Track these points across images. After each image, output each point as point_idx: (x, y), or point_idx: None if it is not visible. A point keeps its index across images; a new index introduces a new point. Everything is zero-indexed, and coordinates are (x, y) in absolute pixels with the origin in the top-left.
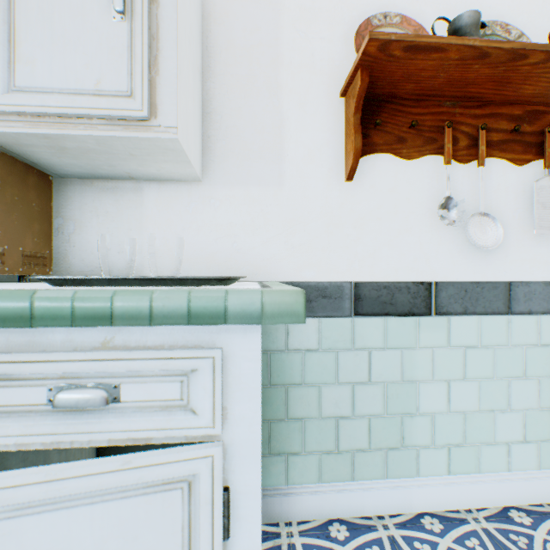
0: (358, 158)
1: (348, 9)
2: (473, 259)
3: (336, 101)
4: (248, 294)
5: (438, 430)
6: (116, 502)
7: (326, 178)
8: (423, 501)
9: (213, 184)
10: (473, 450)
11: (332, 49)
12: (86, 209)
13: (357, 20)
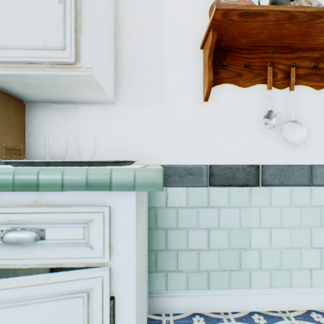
0: (211, 87)
1: None
2: (287, 150)
3: (197, 52)
4: (126, 171)
5: (263, 259)
6: (40, 304)
7: (191, 100)
8: (253, 304)
9: (121, 105)
10: (286, 273)
11: (195, 19)
12: (46, 121)
13: (211, 0)
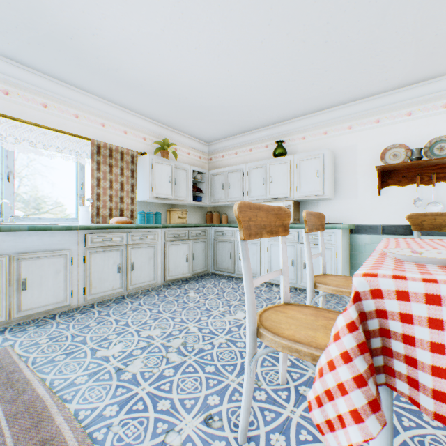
0: (379, 191)
1: (379, 145)
2: None
3: (374, 173)
4: (339, 225)
5: None
6: None
7: (371, 195)
8: None
9: (336, 200)
10: None
11: (373, 158)
12: (305, 208)
13: (382, 148)
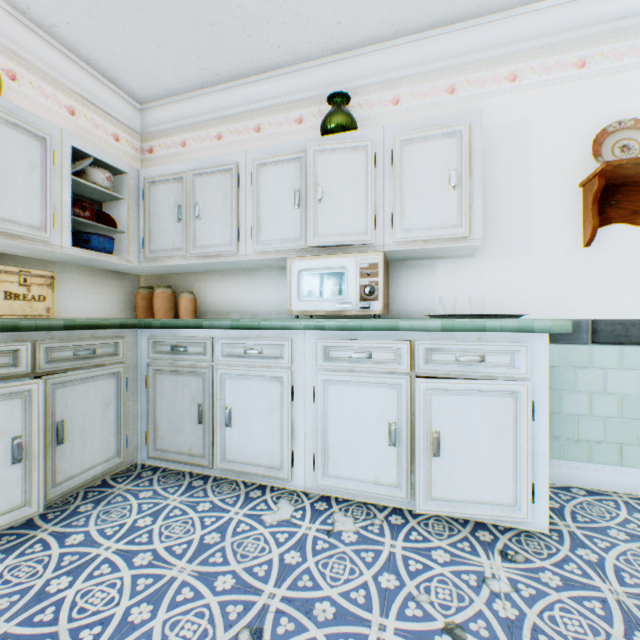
0: (595, 233)
1: (585, 123)
2: None
3: (574, 191)
4: (543, 320)
5: None
6: (487, 397)
7: (565, 246)
8: None
9: (479, 257)
10: None
11: (570, 155)
12: (401, 278)
13: (593, 129)
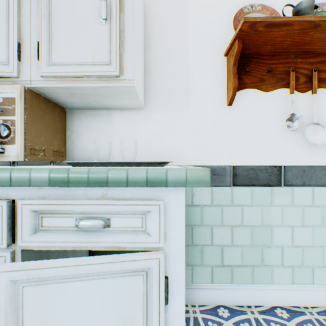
0: (235, 92)
1: (229, 4)
2: (309, 151)
3: (221, 59)
4: (178, 170)
5: (286, 256)
6: (109, 279)
7: (215, 104)
8: (276, 299)
9: (150, 110)
10: (308, 270)
11: (219, 28)
12: (82, 126)
13: (234, 10)
